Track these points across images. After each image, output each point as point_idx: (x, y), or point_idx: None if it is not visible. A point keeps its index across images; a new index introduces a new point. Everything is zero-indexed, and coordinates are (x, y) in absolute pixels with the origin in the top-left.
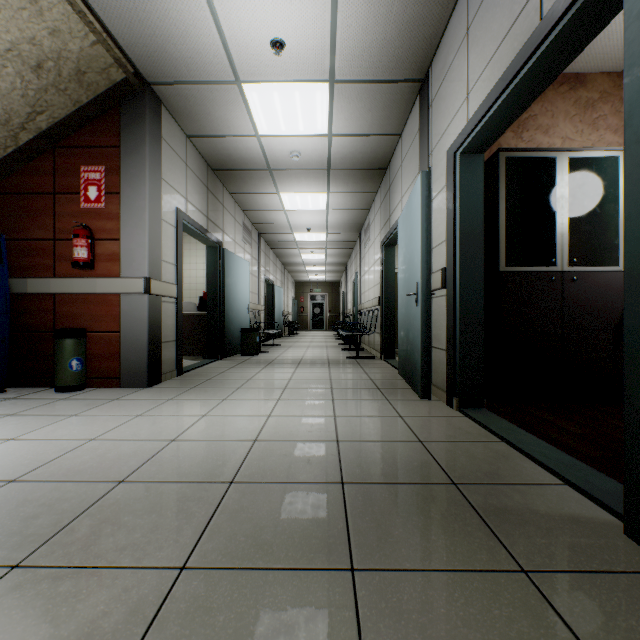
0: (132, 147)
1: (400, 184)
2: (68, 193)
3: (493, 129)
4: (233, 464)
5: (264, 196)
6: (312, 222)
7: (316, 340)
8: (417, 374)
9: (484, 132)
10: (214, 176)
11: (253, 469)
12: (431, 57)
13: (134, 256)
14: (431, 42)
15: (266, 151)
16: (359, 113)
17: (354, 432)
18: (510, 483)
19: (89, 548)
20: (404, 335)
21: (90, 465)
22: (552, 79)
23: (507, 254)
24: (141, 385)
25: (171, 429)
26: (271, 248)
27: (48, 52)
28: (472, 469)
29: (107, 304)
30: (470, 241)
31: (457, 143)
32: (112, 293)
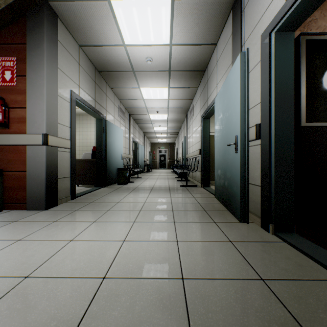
0: (34, 43)
1: (215, 76)
2: None
3: None
4: None
5: (131, 90)
6: (159, 107)
7: (162, 174)
8: (236, 203)
9: (305, 3)
10: (100, 76)
11: None
12: None
13: (36, 119)
14: None
15: (130, 57)
16: (190, 26)
17: (196, 264)
18: None
19: None
20: (221, 173)
21: None
22: None
23: (307, 113)
24: (41, 208)
25: (34, 259)
26: (137, 123)
27: None
28: None
29: (18, 152)
30: (283, 101)
31: (274, 22)
32: (20, 144)
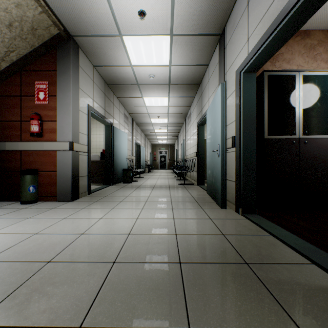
0: (63, 71)
1: (208, 91)
2: (28, 96)
3: (263, 58)
4: (116, 250)
5: (135, 99)
6: (160, 113)
7: (162, 174)
8: (218, 194)
9: (258, 59)
10: (108, 88)
11: (127, 253)
12: (226, 21)
13: (64, 130)
14: (226, 12)
15: (136, 74)
16: (186, 53)
17: (185, 229)
18: (280, 263)
19: (22, 311)
20: (210, 173)
21: (32, 250)
22: (300, 26)
23: (268, 128)
24: (68, 200)
25: (82, 227)
26: (139, 126)
27: (15, 17)
28: (255, 253)
29: (49, 156)
30: (249, 121)
31: (241, 66)
32: (52, 150)
